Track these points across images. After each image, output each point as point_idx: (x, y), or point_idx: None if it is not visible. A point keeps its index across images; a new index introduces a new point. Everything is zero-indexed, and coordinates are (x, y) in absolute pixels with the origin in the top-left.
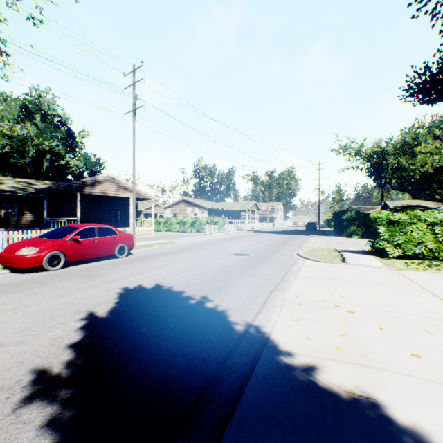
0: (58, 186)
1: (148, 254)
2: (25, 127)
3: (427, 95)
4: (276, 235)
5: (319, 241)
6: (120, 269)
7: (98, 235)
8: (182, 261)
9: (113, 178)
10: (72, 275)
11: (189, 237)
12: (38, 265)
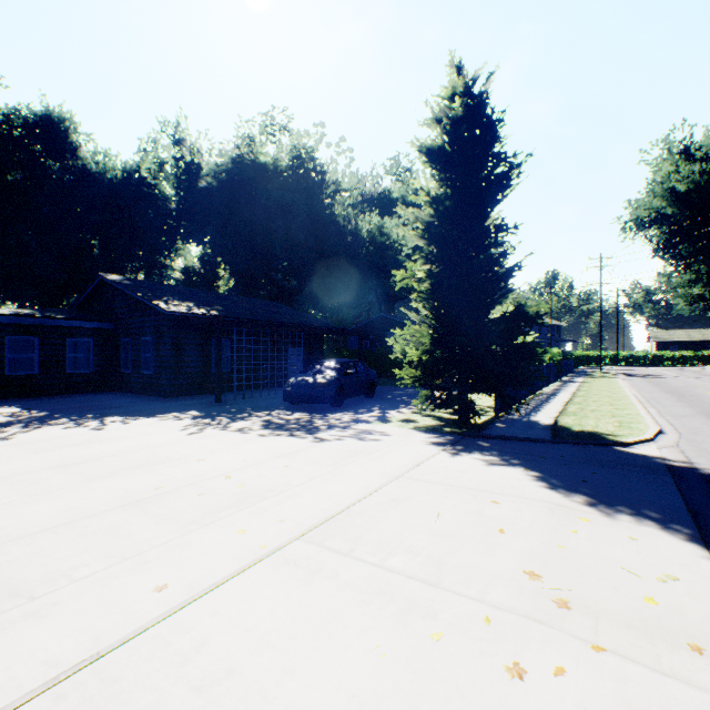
0: None
1: None
2: None
3: None
4: None
5: None
6: None
7: None
8: None
9: None
10: None
11: None
12: None
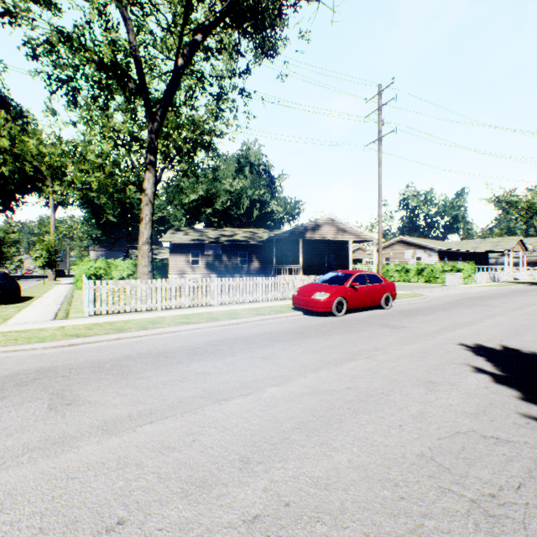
0: (284, 233)
1: (411, 307)
2: (241, 180)
3: None
4: None
5: None
6: (411, 322)
7: (367, 282)
8: (483, 320)
9: (332, 221)
10: (366, 322)
11: (428, 289)
12: (329, 310)
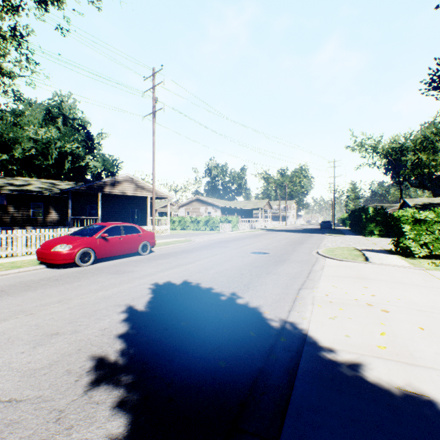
0: (81, 186)
1: (169, 251)
2: (49, 130)
3: None
4: (291, 234)
5: (336, 240)
6: (146, 266)
7: (124, 233)
8: (203, 259)
9: (132, 178)
10: (103, 270)
11: (204, 236)
12: (71, 261)
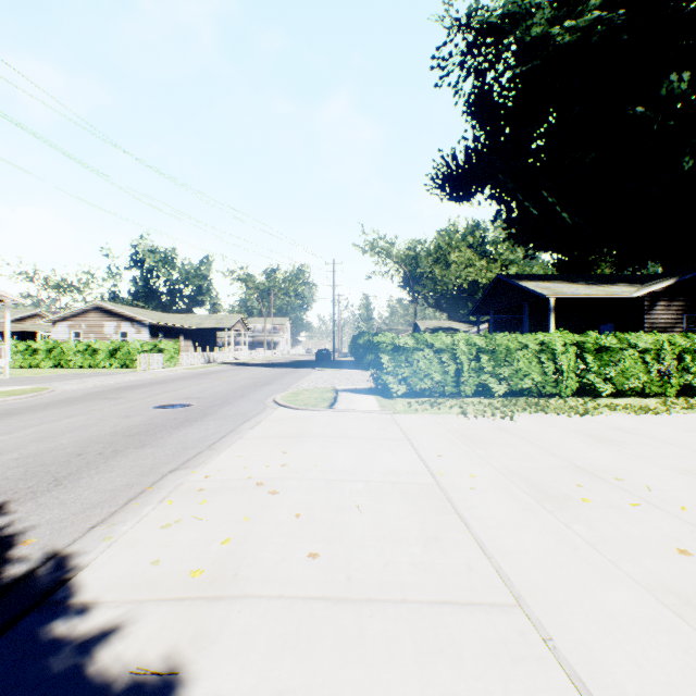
0: None
1: None
2: None
3: (453, 189)
4: (267, 370)
5: (323, 376)
6: None
7: None
8: (24, 429)
9: None
10: None
11: (95, 378)
12: None
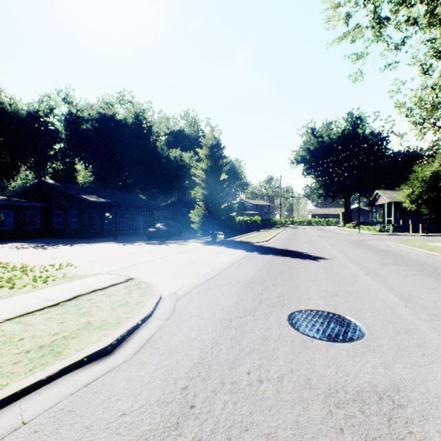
0: None
1: None
2: None
3: None
4: None
5: None
6: (400, 270)
7: None
8: (380, 283)
9: None
10: (411, 265)
11: None
12: None
